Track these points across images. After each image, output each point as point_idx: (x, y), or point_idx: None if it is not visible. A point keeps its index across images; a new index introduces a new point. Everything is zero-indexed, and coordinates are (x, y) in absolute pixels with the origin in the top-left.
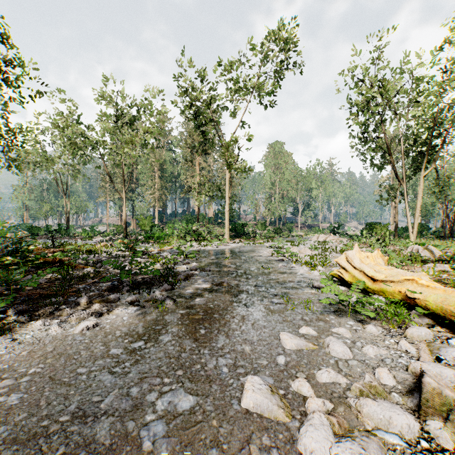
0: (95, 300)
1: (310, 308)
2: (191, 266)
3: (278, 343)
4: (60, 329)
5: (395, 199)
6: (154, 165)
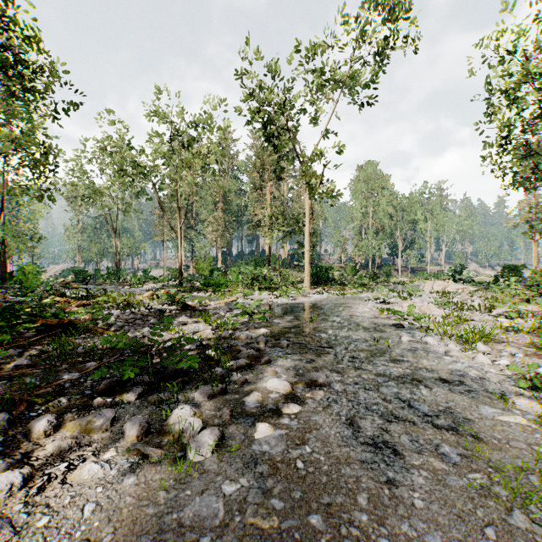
0: (70, 420)
1: None
2: (258, 334)
3: None
4: None
5: None
6: (216, 196)
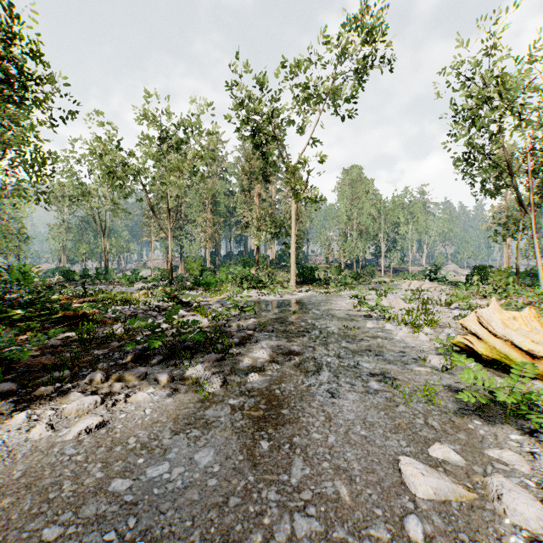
0: (114, 375)
1: (435, 403)
2: (248, 323)
3: (398, 481)
4: (48, 430)
5: (516, 234)
6: (205, 197)
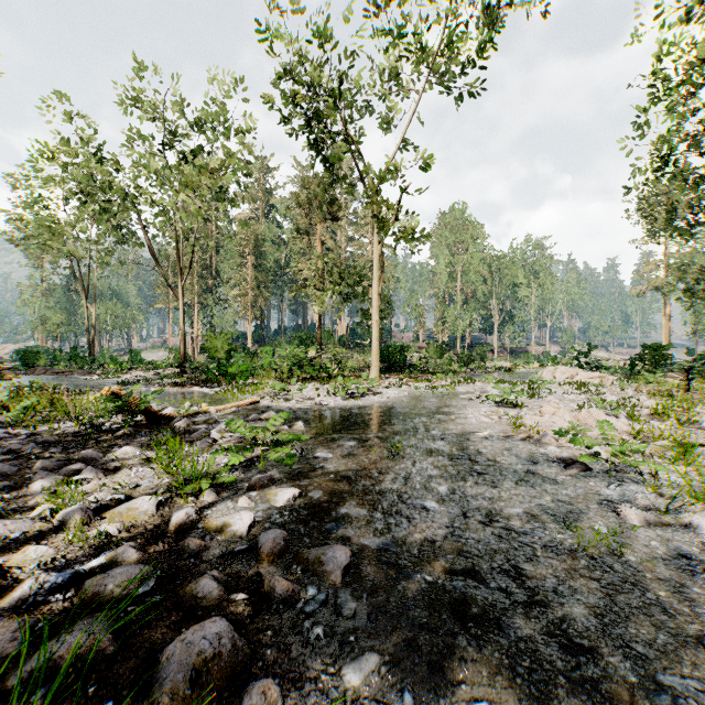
0: None
1: None
2: (273, 506)
3: None
4: None
5: None
6: (245, 245)
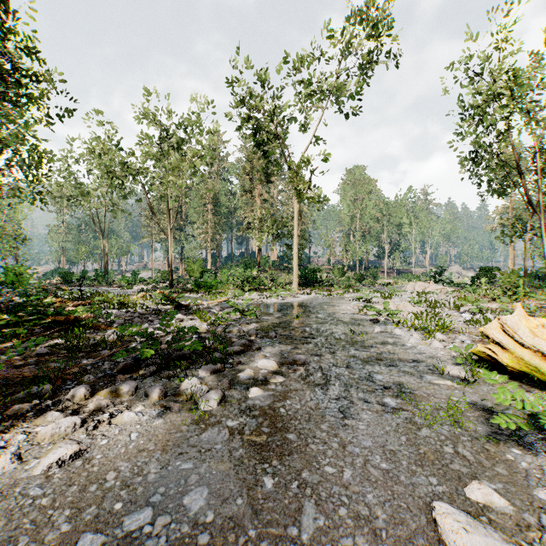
0: (100, 390)
1: (463, 426)
2: (250, 328)
3: (435, 537)
4: (14, 462)
5: (523, 235)
6: (206, 198)
